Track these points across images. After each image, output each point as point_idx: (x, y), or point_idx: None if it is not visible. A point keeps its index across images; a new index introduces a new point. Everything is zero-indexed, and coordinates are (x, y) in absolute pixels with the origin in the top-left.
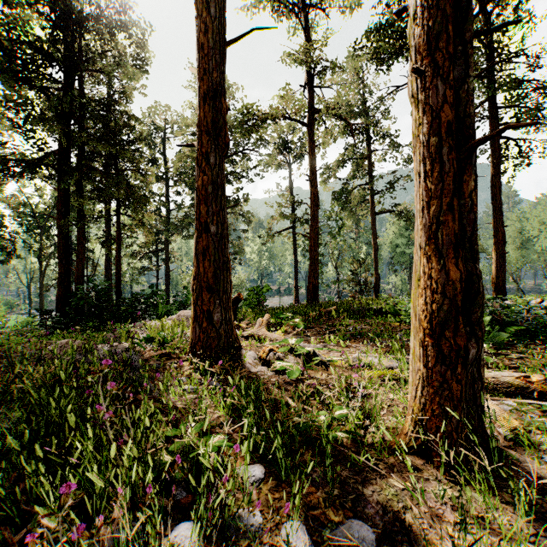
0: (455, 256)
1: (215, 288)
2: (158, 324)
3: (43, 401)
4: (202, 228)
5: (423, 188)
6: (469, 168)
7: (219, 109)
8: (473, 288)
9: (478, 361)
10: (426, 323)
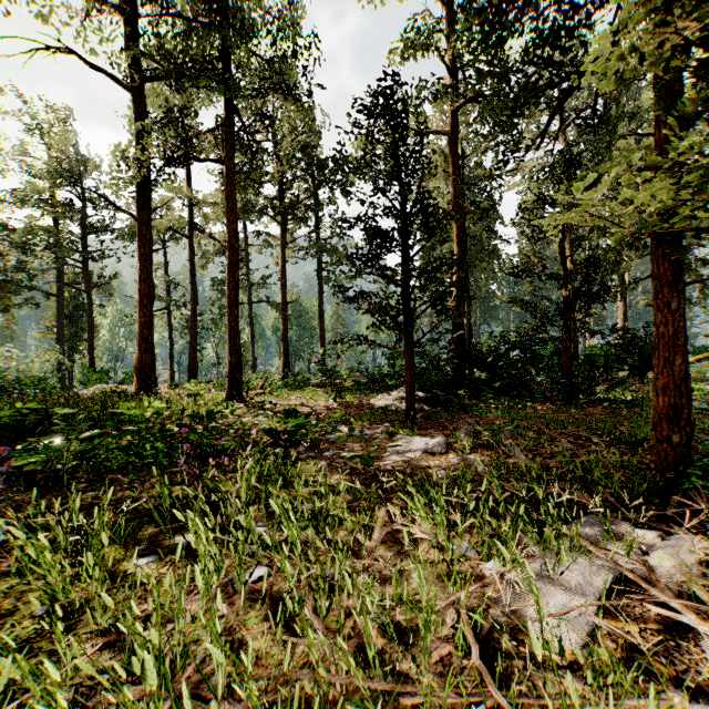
0: (234, 356)
1: (152, 366)
2: (89, 392)
3: (125, 394)
4: (145, 340)
5: (228, 340)
6: (238, 336)
7: (152, 285)
8: (239, 363)
9: (241, 380)
10: (228, 372)
